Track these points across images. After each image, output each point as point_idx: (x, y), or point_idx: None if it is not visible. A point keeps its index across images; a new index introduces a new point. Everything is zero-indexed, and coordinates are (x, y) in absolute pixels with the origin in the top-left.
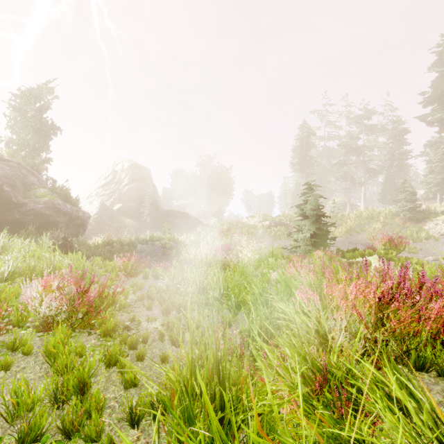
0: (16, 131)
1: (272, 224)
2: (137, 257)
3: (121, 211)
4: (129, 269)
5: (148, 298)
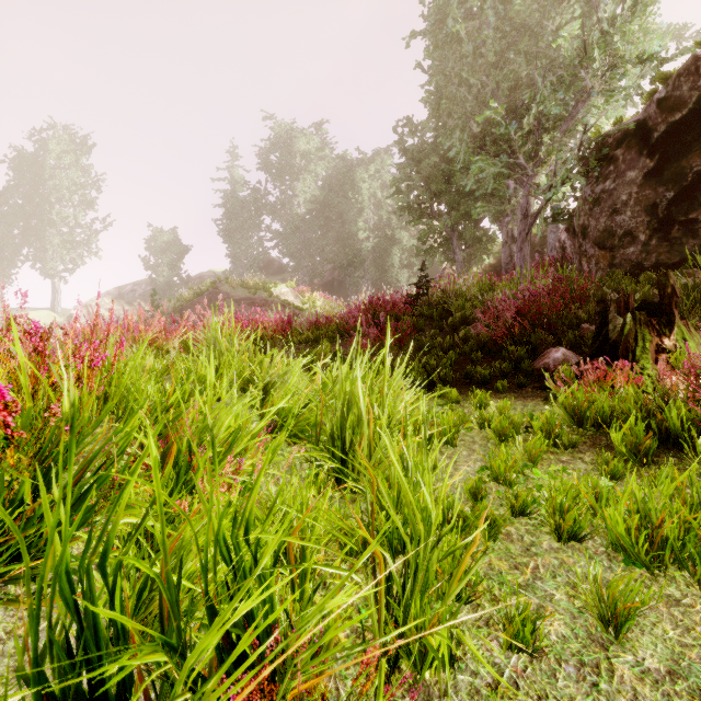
0: None
1: None
2: None
3: None
4: None
5: None
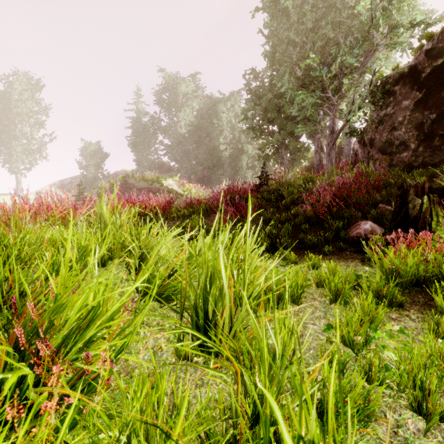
0: None
1: None
2: None
3: None
4: None
5: None
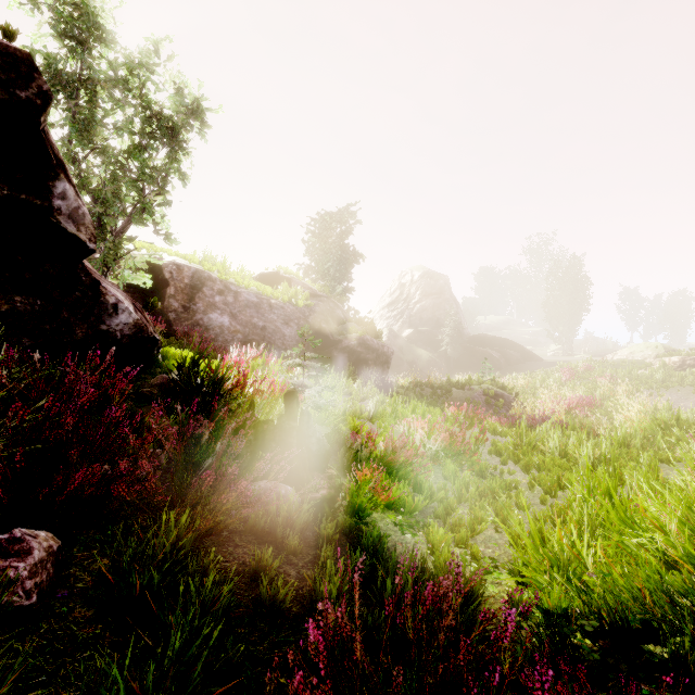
0: (318, 260)
1: (689, 362)
2: (453, 404)
3: (412, 338)
4: (462, 420)
5: (496, 454)
